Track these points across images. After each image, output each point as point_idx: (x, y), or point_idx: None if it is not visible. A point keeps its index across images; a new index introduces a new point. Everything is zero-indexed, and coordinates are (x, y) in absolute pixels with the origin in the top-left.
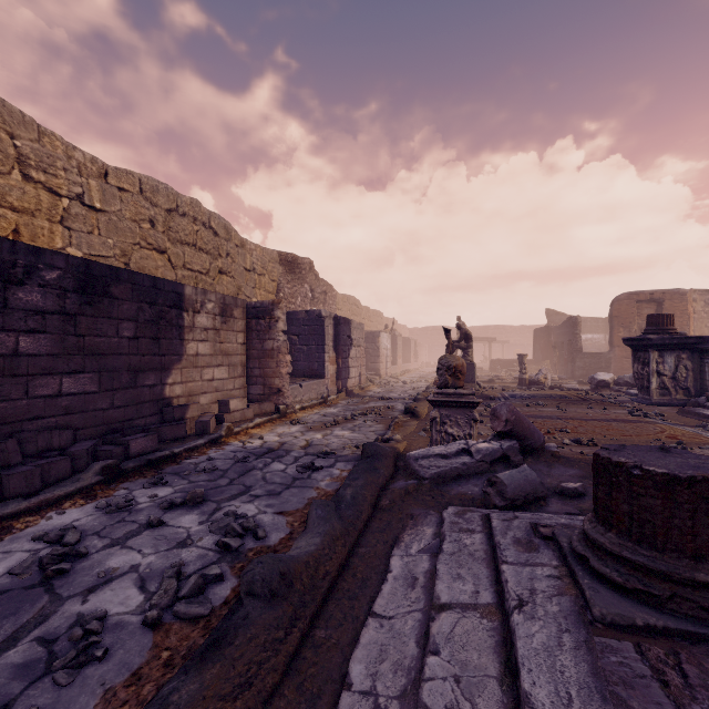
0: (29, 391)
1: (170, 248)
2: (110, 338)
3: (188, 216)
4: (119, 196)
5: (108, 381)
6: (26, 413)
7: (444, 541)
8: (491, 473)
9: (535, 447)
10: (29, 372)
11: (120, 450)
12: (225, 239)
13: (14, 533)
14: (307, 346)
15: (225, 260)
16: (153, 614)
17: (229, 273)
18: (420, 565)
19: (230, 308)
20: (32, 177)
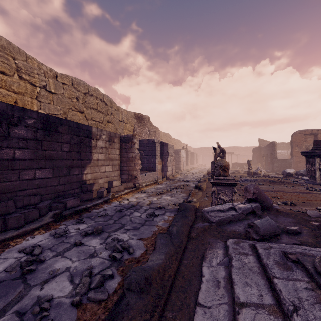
0: (20, 177)
1: (85, 111)
2: (57, 152)
3: (94, 96)
4: (62, 87)
5: (56, 172)
6: (18, 187)
7: (232, 260)
8: (246, 220)
9: (268, 206)
10: (20, 168)
11: (62, 205)
12: (110, 107)
13: (10, 248)
14: (148, 156)
15: (110, 116)
16: (77, 299)
17: (112, 122)
18: (219, 273)
19: (113, 138)
20: (23, 78)
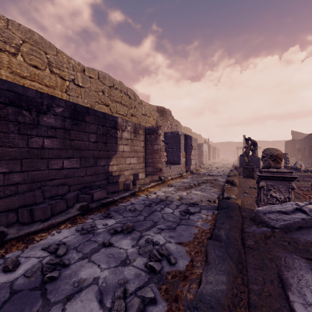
0: (49, 166)
1: (110, 104)
2: (85, 142)
3: (118, 89)
4: (89, 80)
5: (84, 162)
6: (47, 177)
7: None
8: None
9: None
10: (49, 157)
11: (89, 197)
12: (133, 100)
13: (34, 243)
14: (171, 149)
15: (133, 110)
16: None
17: (135, 115)
18: None
19: (138, 129)
20: (54, 71)
